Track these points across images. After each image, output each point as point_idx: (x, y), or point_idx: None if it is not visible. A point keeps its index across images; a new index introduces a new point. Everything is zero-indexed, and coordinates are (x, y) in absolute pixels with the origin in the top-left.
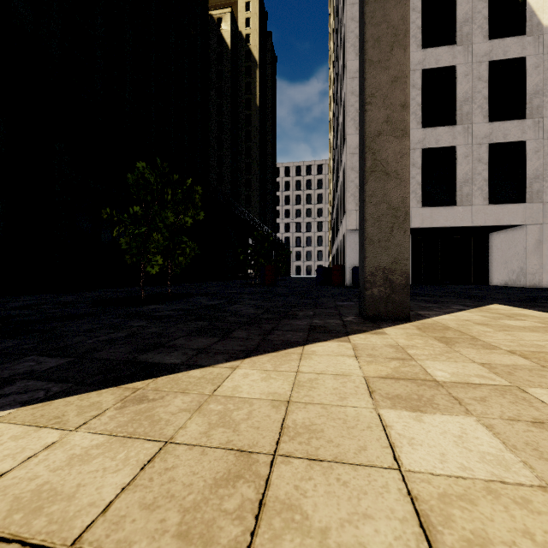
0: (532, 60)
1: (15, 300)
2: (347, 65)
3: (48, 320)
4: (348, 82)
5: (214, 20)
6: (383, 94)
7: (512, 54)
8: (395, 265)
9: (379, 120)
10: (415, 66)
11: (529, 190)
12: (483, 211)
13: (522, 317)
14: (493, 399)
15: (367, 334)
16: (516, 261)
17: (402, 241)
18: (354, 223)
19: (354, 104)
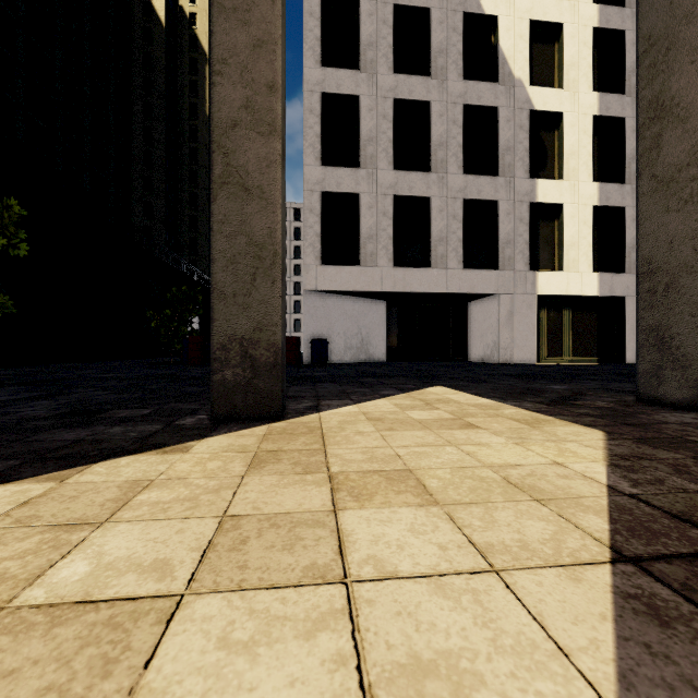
0: (504, 112)
1: None
2: (304, 73)
3: None
4: (306, 96)
5: None
6: (240, 63)
7: (486, 101)
8: (258, 334)
9: (235, 102)
10: (387, 92)
11: (502, 256)
12: (458, 276)
13: (442, 404)
14: (15, 682)
15: (148, 454)
16: (491, 334)
17: (270, 296)
18: (314, 282)
19: (313, 126)
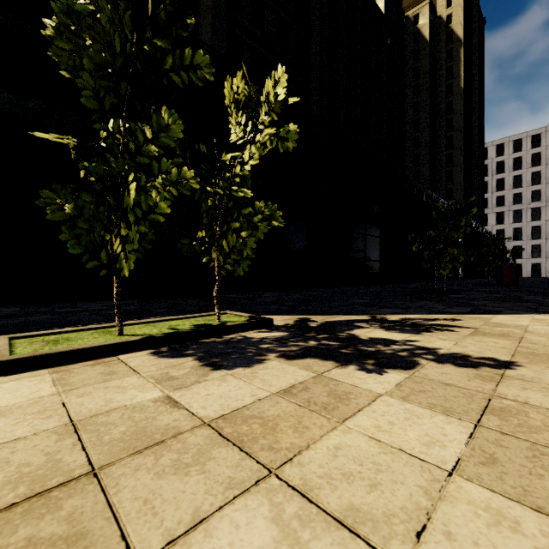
0: None
1: (348, 289)
2: None
3: (423, 298)
4: None
5: (410, 19)
6: None
7: None
8: None
9: None
10: None
11: None
12: None
13: None
14: None
15: None
16: None
17: None
18: None
19: None
